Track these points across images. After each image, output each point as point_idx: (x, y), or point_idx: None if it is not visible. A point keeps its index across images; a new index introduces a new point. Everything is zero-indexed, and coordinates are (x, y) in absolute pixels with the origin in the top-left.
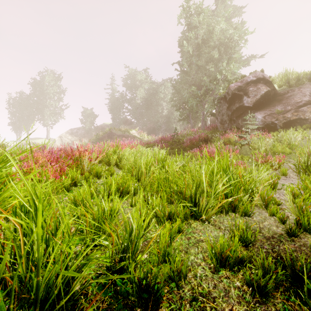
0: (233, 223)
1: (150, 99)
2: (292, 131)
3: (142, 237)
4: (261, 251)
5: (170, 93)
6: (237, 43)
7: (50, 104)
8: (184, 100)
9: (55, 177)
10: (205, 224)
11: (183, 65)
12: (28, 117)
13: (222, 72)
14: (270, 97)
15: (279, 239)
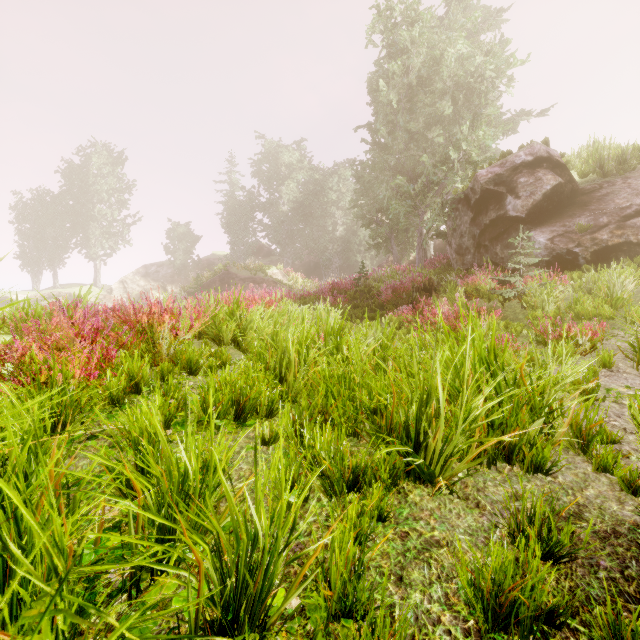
0: (511, 492)
1: (309, 203)
2: (616, 270)
3: (283, 550)
4: (593, 576)
5: (351, 191)
6: (493, 84)
7: (102, 213)
8: (380, 205)
9: (88, 375)
10: (442, 495)
11: (379, 132)
12: (57, 241)
13: (461, 145)
14: (563, 198)
15: (633, 540)
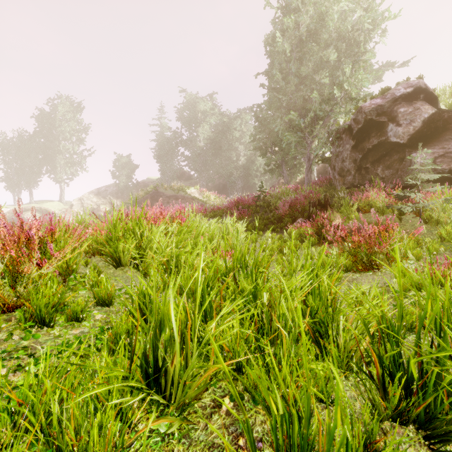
0: None
1: (219, 140)
2: None
3: None
4: None
5: (250, 131)
6: (370, 35)
7: (66, 148)
8: (274, 138)
9: None
10: None
11: (275, 76)
12: (32, 168)
13: (343, 85)
14: (438, 125)
15: None
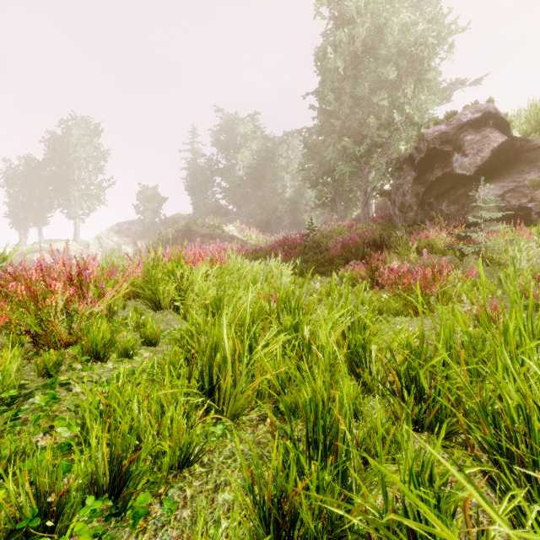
0: None
1: (261, 168)
2: None
3: None
4: None
5: (299, 158)
6: (434, 51)
7: (81, 178)
8: (325, 168)
9: None
10: None
11: (327, 97)
12: (41, 202)
13: (404, 108)
14: (509, 155)
15: None
